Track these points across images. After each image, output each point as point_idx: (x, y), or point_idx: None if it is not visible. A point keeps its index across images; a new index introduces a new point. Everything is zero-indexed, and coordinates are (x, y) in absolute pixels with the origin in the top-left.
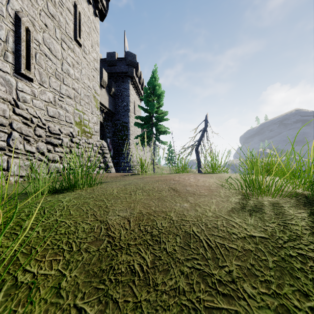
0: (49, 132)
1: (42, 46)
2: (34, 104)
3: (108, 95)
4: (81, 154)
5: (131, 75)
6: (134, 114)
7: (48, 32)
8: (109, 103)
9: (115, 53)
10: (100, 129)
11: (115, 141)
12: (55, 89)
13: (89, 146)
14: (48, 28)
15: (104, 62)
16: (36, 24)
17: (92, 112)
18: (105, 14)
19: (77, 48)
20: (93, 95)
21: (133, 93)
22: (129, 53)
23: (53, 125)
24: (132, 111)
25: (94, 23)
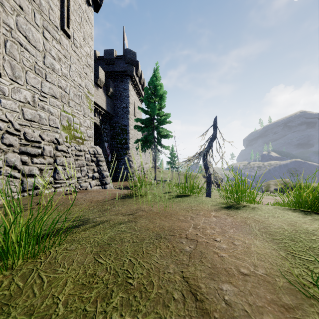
0: (25, 139)
1: (16, 33)
2: (2, 105)
3: (106, 96)
4: (69, 164)
5: (131, 74)
6: (134, 116)
7: (24, 16)
8: (107, 104)
9: (113, 50)
10: (97, 132)
11: (113, 145)
12: (35, 87)
13: (80, 154)
14: (24, 11)
15: (101, 60)
16: (5, 4)
17: (84, 114)
18: (100, 4)
19: (65, 40)
20: (86, 95)
21: (133, 94)
22: (129, 51)
23: (32, 131)
24: (132, 113)
25: (87, 13)
